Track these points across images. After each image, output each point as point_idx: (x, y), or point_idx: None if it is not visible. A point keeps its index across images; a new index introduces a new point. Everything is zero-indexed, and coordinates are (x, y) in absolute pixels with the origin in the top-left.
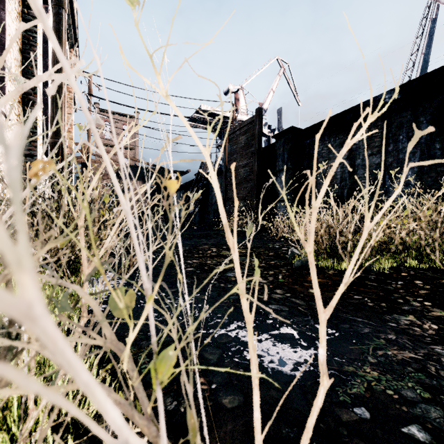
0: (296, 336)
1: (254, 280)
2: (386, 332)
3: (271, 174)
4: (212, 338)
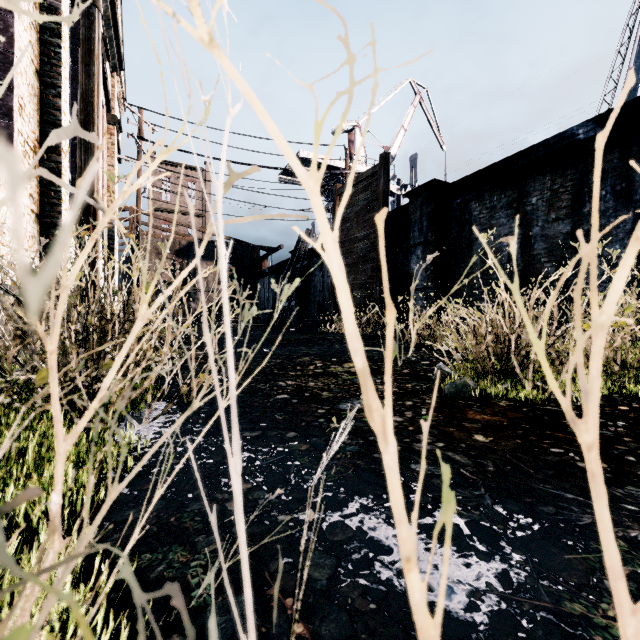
0: (464, 529)
1: (441, 523)
2: (624, 524)
3: (481, 238)
4: (318, 531)
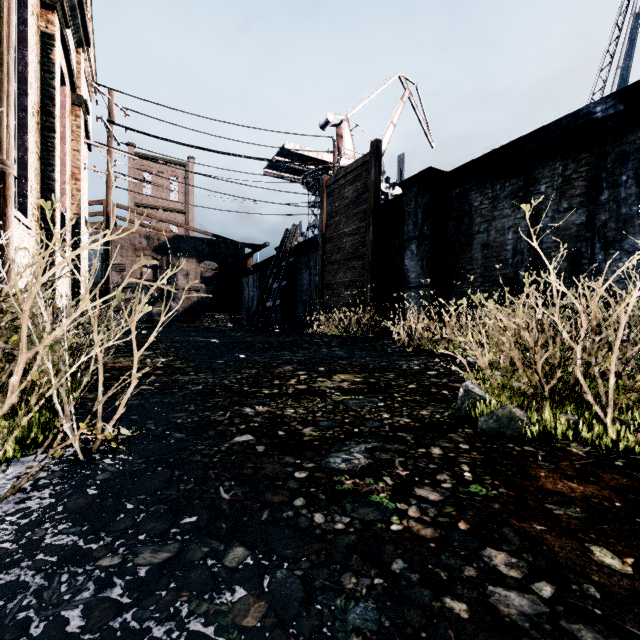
0: None
1: None
2: None
3: None
4: None
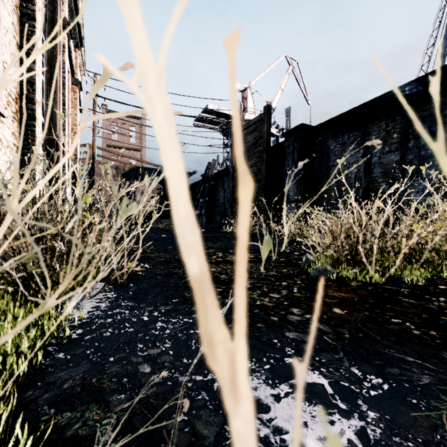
0: (328, 389)
1: None
2: None
3: (386, 72)
4: (210, 390)
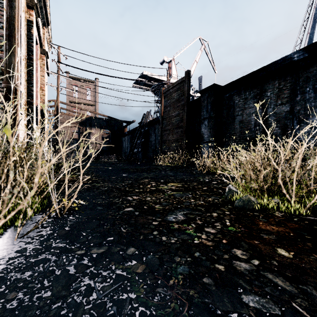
0: None
1: None
2: None
3: None
4: None
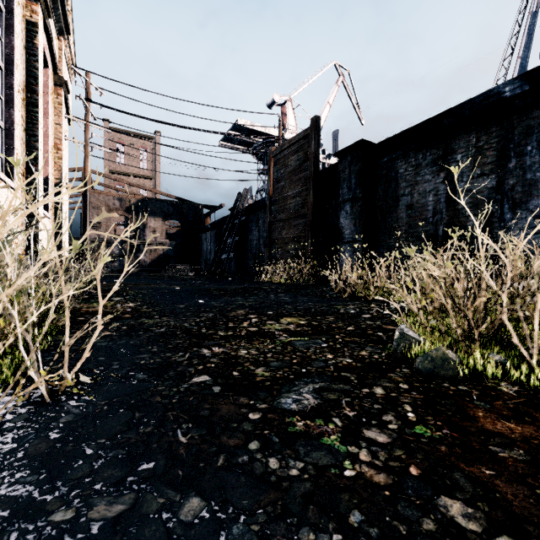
0: None
1: None
2: None
3: None
4: None
